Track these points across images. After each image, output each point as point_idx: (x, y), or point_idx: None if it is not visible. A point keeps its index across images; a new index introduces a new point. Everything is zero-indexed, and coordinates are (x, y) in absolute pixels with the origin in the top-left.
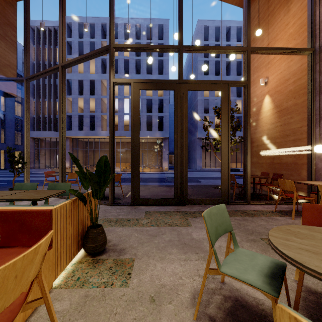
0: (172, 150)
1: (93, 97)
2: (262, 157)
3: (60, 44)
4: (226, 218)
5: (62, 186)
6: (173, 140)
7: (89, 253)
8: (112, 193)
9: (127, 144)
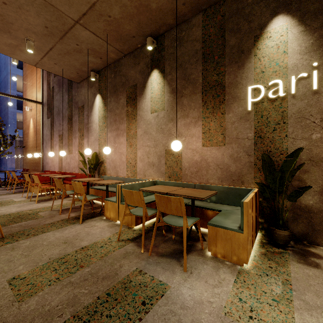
0: None
1: None
2: (30, 159)
3: None
4: None
5: None
6: None
7: None
8: None
9: None
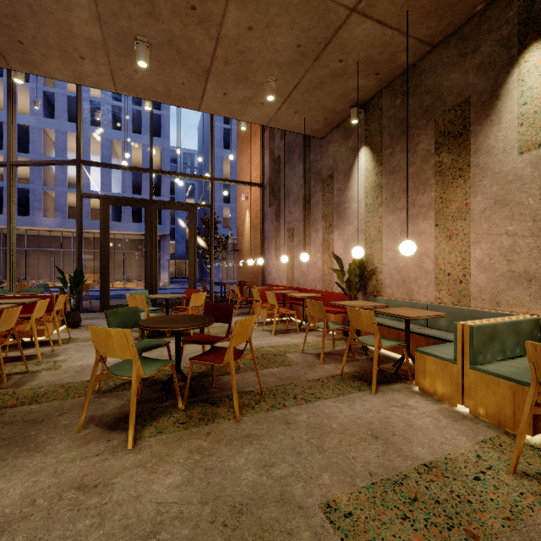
0: (182, 253)
1: (26, 156)
2: (246, 267)
3: (9, 139)
4: (147, 295)
5: (35, 291)
6: (183, 236)
7: (70, 326)
8: (80, 301)
9: (96, 242)
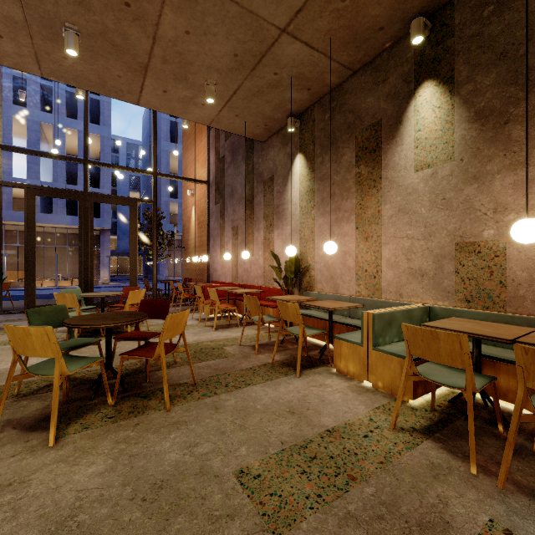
0: (124, 249)
1: None
2: (192, 264)
3: None
4: (79, 294)
5: None
6: (126, 231)
7: None
8: None
9: (21, 235)
